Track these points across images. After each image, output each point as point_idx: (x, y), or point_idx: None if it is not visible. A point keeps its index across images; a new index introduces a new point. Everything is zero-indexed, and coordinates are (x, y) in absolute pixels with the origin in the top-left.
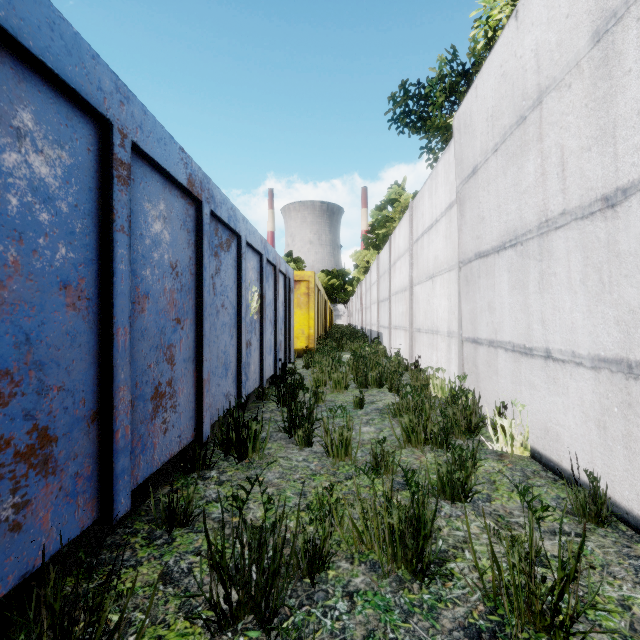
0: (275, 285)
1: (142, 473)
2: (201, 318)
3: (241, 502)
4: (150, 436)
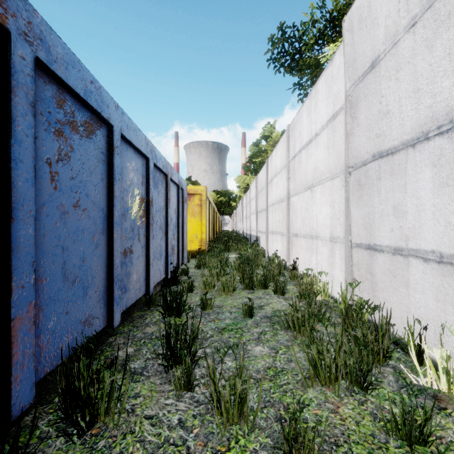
0: (166, 193)
1: None
2: (6, 220)
3: None
4: None
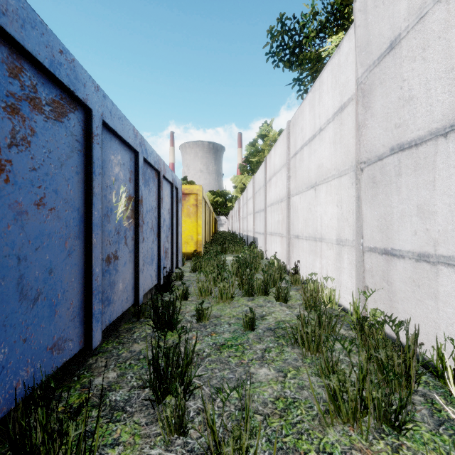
0: (158, 191)
1: None
2: None
3: None
4: None
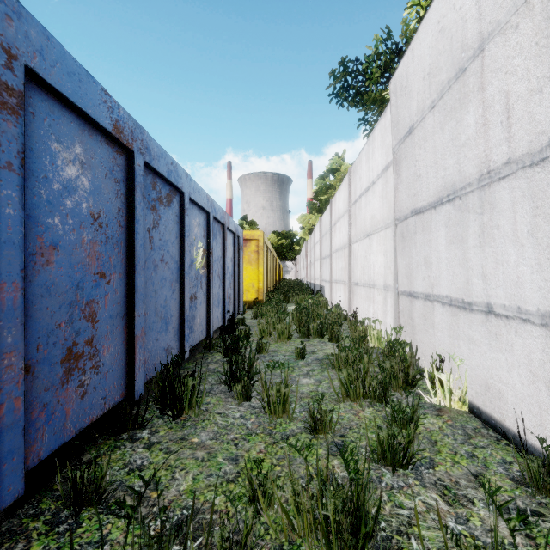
0: (223, 242)
1: (47, 446)
2: (132, 272)
3: (130, 508)
4: (60, 403)
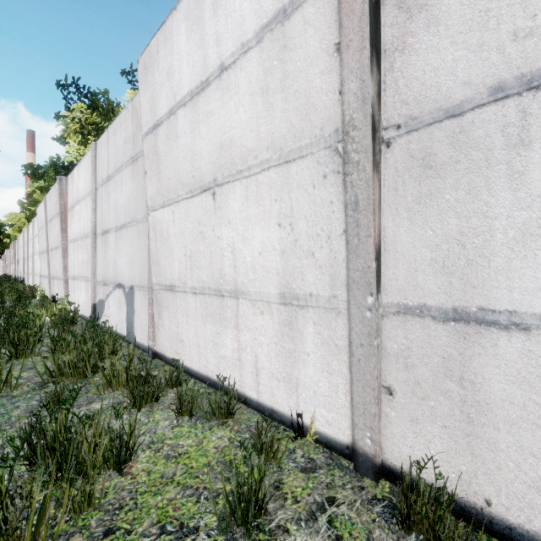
0: None
1: None
2: None
3: None
4: None
